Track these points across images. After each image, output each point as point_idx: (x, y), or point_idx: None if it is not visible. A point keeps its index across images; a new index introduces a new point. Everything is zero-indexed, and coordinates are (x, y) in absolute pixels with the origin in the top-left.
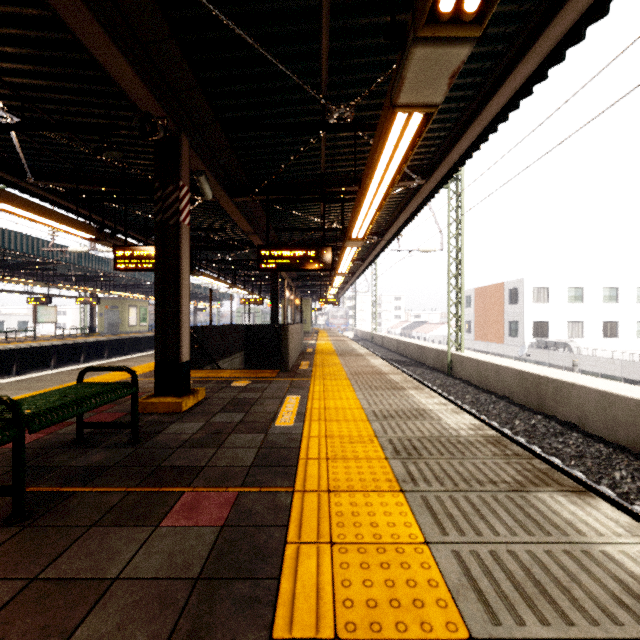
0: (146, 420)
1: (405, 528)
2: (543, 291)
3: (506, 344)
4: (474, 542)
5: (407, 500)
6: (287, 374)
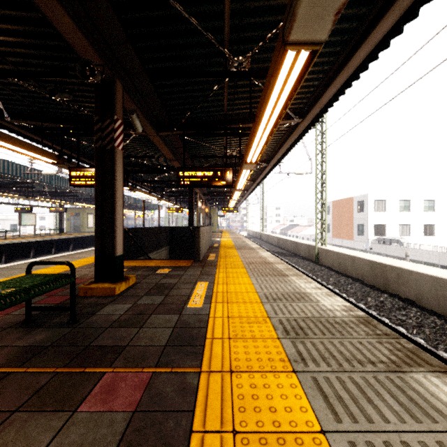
0: (86, 302)
1: (301, 413)
2: (381, 203)
3: (355, 240)
4: (367, 431)
5: (300, 381)
6: (199, 263)
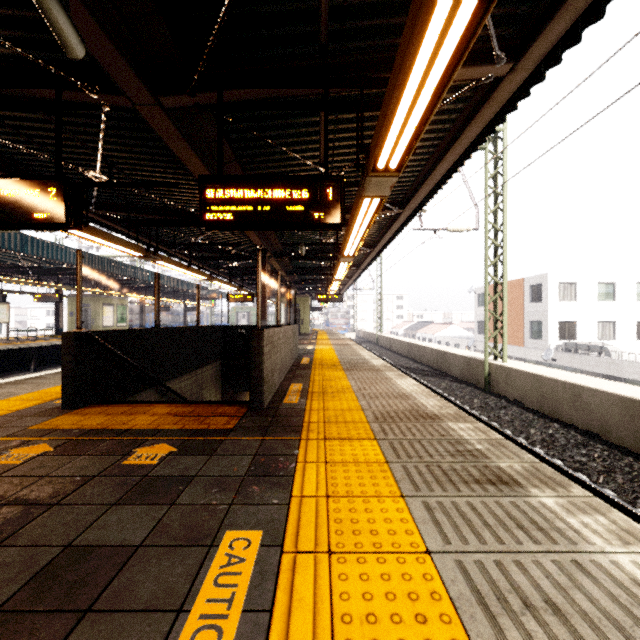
0: None
1: None
2: (570, 287)
3: (526, 347)
4: None
5: None
6: (259, 419)
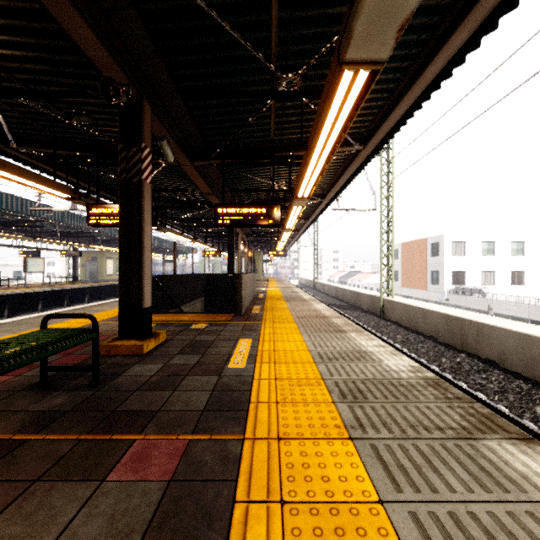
0: (109, 362)
1: (357, 483)
2: (460, 245)
3: (428, 290)
4: (431, 501)
5: (357, 449)
6: (241, 318)
